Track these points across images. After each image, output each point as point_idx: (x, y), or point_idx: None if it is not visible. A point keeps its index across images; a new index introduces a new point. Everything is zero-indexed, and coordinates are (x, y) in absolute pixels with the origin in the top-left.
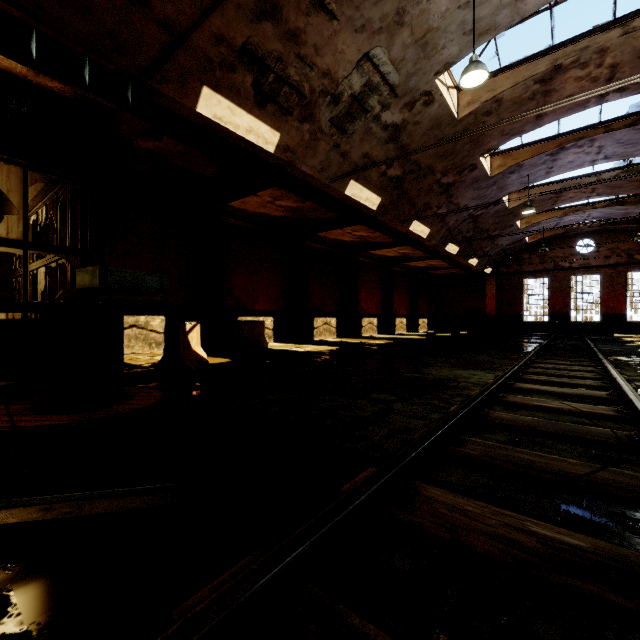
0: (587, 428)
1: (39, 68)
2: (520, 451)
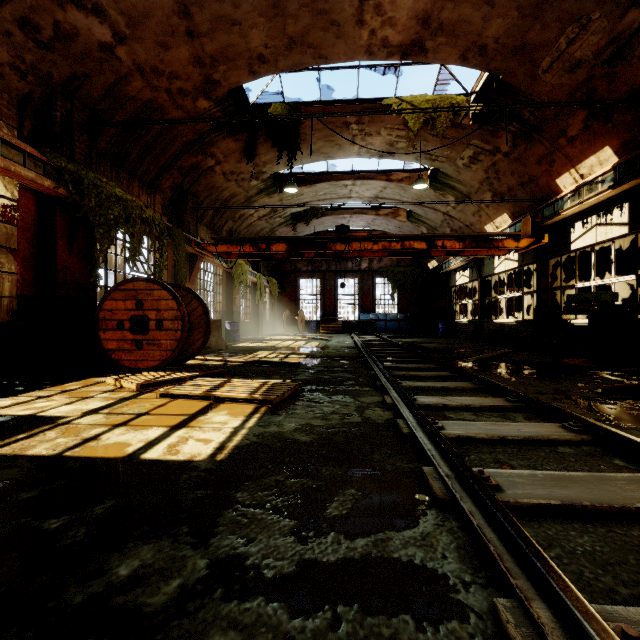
0: (420, 385)
1: (638, 175)
2: (431, 374)
